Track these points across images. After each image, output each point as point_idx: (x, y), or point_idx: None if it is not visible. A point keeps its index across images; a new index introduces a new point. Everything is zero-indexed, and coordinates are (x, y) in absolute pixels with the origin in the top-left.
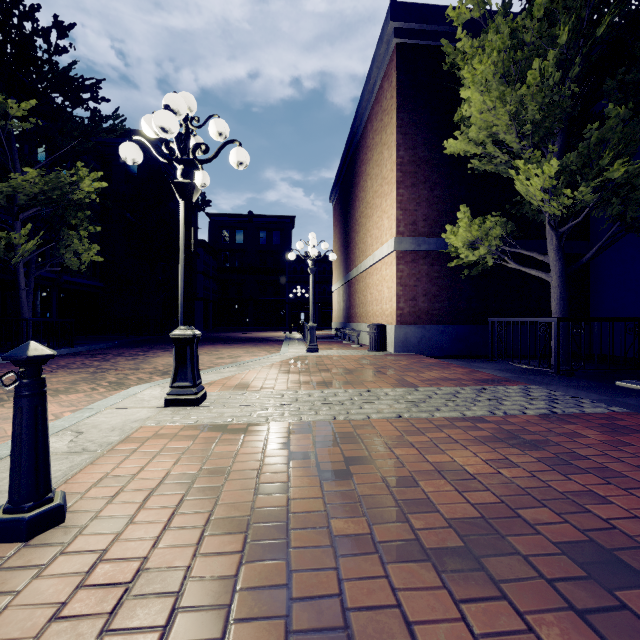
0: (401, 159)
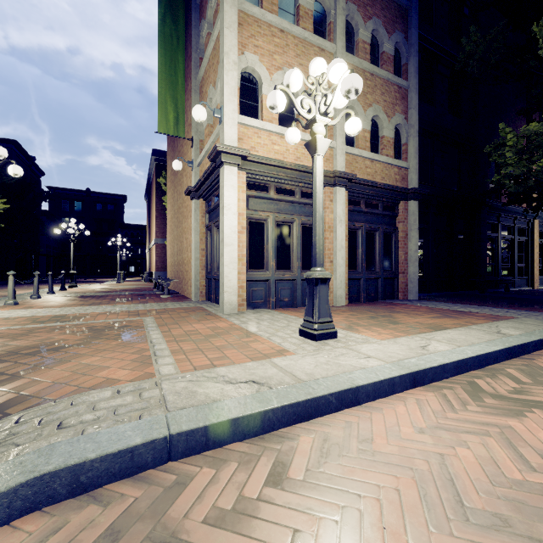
0: (158, 208)
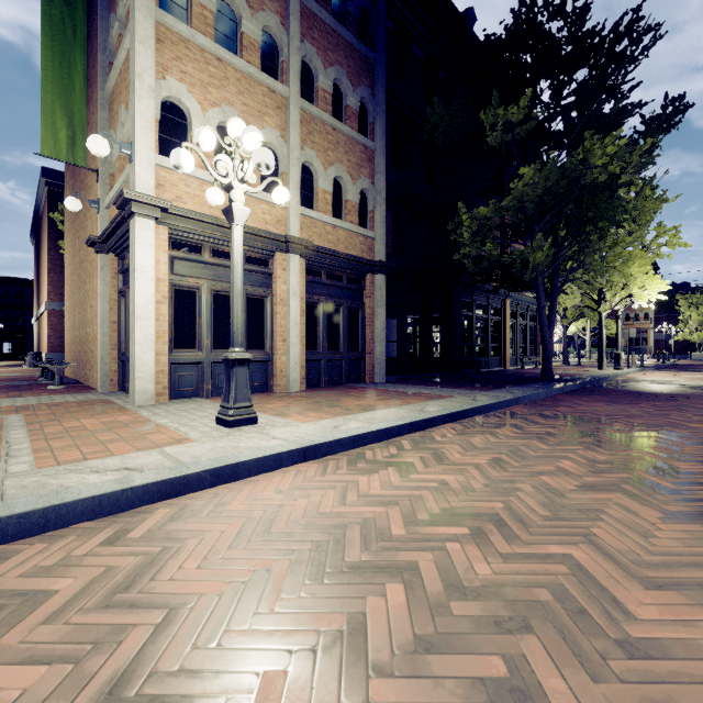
0: (52, 256)
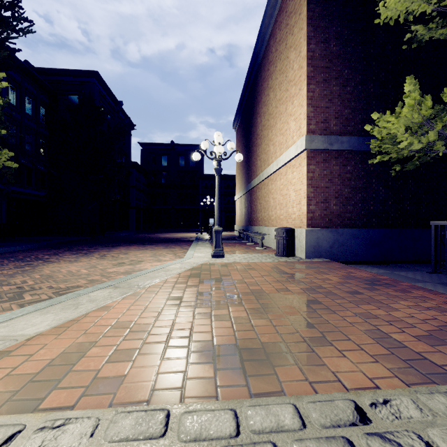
0: (312, 53)
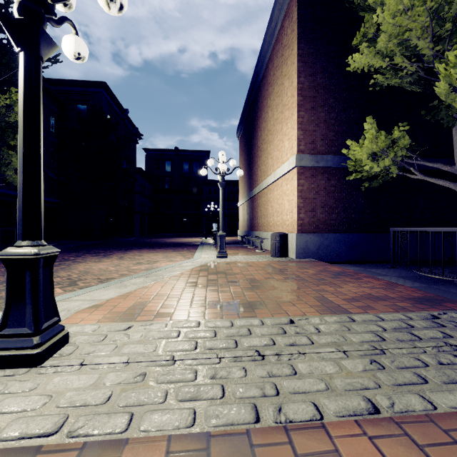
0: (301, 84)
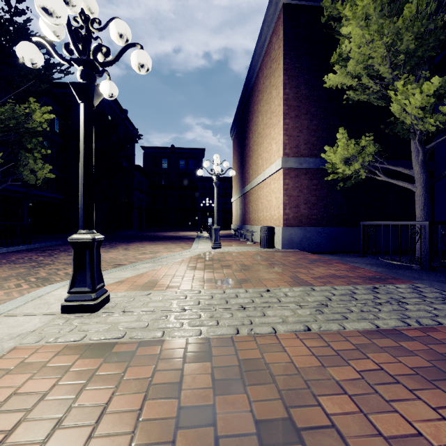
0: (287, 95)
